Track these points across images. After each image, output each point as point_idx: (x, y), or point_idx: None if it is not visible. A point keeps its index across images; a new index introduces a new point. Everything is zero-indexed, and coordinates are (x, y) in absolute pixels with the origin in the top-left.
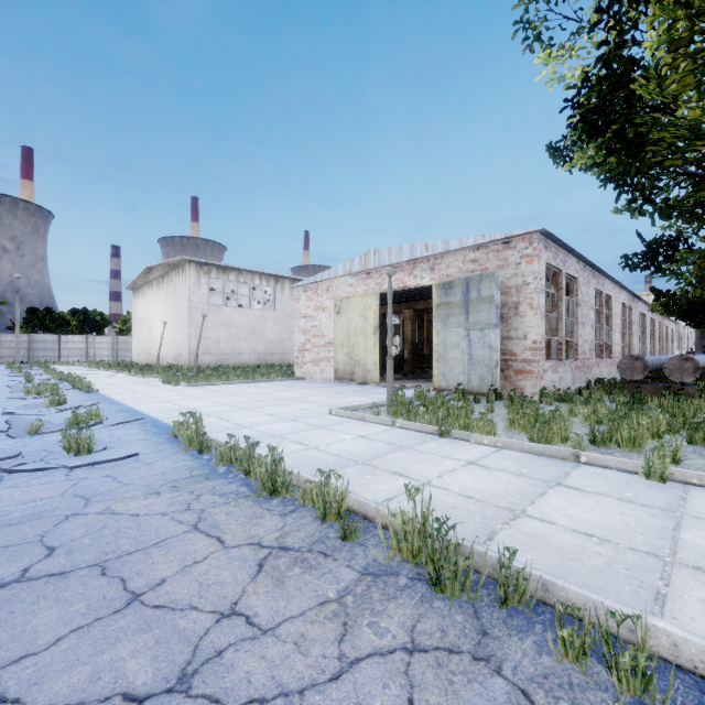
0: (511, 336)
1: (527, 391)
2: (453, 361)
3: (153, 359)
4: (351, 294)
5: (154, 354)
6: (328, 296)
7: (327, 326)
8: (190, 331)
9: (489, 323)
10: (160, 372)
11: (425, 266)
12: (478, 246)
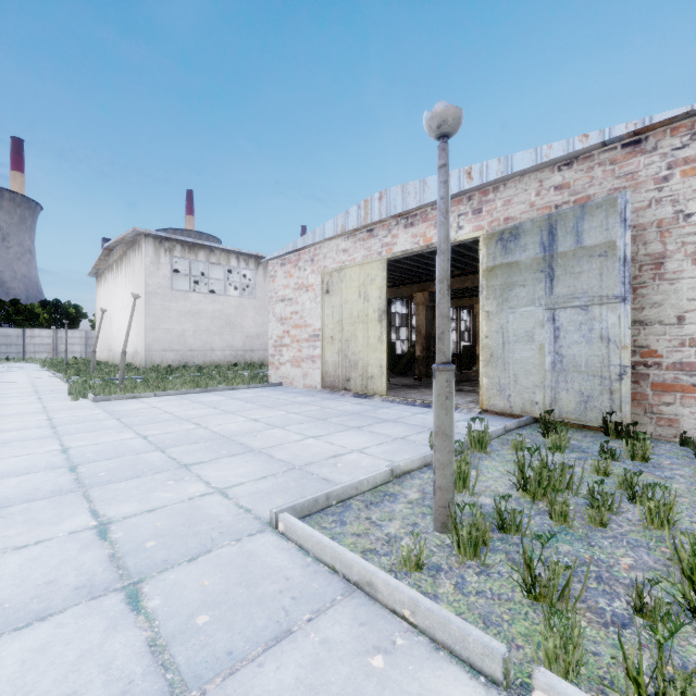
0: (646, 319)
1: (685, 426)
2: (520, 365)
3: (113, 356)
4: (345, 264)
5: (114, 350)
6: (313, 270)
7: (312, 312)
8: (145, 321)
9: (603, 294)
10: (94, 375)
11: (465, 207)
12: (570, 159)
